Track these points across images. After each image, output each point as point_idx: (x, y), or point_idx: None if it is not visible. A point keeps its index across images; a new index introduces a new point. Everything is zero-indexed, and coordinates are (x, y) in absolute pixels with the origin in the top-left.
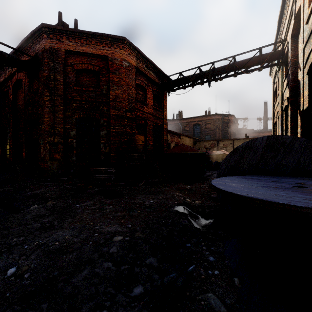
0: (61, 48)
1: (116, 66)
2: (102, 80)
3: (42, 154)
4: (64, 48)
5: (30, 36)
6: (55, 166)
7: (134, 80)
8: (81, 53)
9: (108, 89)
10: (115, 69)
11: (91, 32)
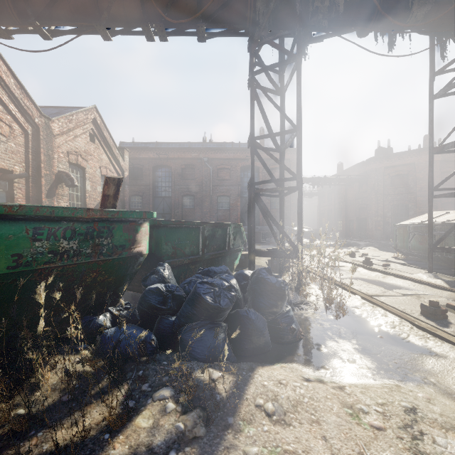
0: (381, 167)
1: (421, 167)
2: (409, 179)
3: (370, 227)
4: (383, 166)
5: (362, 162)
6: (378, 233)
7: (439, 170)
8: (394, 166)
9: (415, 184)
10: (421, 170)
11: (402, 152)
